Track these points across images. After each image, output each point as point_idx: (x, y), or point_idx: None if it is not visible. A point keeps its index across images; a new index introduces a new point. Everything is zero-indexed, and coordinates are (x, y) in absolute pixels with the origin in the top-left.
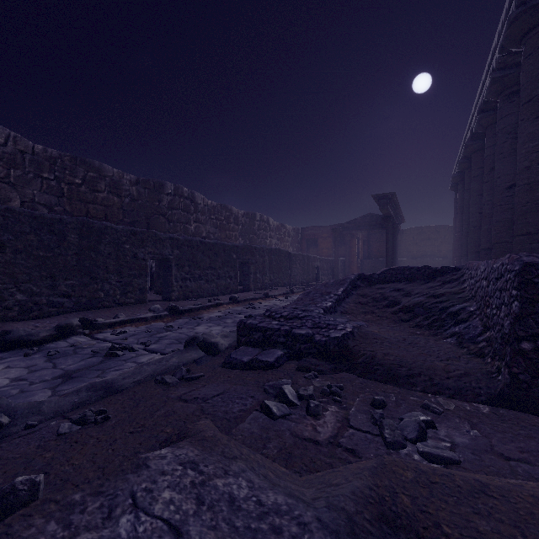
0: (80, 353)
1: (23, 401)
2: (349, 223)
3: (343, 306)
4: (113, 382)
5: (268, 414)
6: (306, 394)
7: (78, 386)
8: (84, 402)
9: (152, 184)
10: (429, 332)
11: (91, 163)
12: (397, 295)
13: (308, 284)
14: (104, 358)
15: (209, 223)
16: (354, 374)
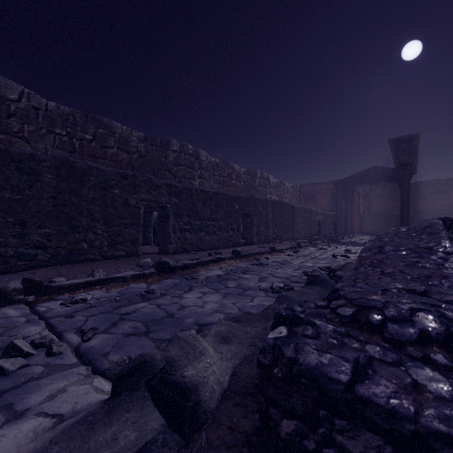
0: None
1: None
2: (350, 177)
3: None
4: None
5: None
6: None
7: None
8: None
9: (159, 141)
10: None
11: (101, 120)
12: None
13: (311, 238)
14: None
15: (212, 179)
16: None
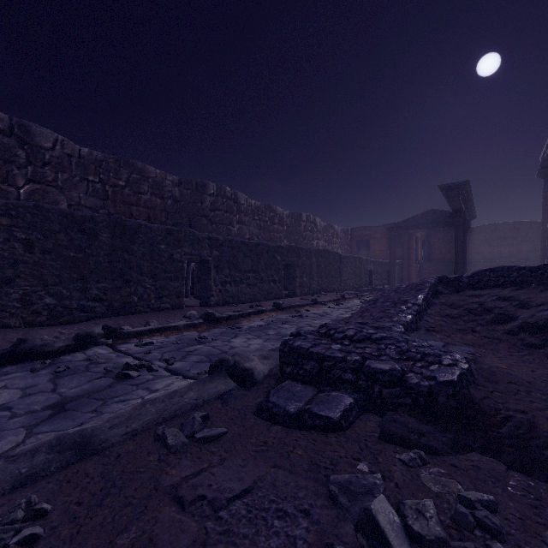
0: (92, 370)
1: None
2: (406, 221)
3: (426, 321)
4: (93, 435)
5: None
6: (431, 537)
7: (39, 442)
8: (36, 474)
9: (195, 184)
10: None
11: (134, 165)
12: (506, 305)
13: (360, 289)
14: (115, 380)
15: (252, 224)
16: (496, 459)
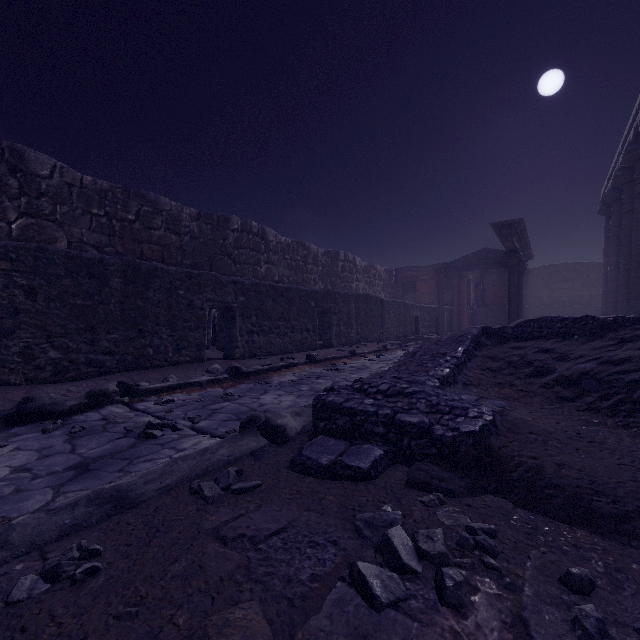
0: (110, 430)
1: (10, 508)
2: (457, 261)
3: (465, 374)
4: (128, 490)
5: (364, 596)
6: (434, 552)
7: (77, 496)
8: (79, 525)
9: (216, 218)
10: (615, 420)
11: (146, 196)
12: (546, 358)
13: (405, 338)
14: (138, 439)
15: (282, 264)
16: (506, 499)
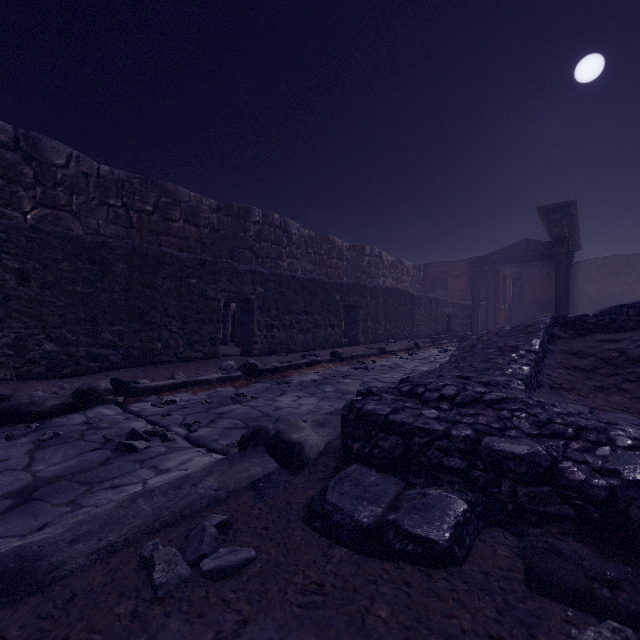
0: (87, 438)
1: None
2: (492, 254)
3: (547, 375)
4: (39, 555)
5: None
6: None
7: None
8: None
9: (236, 210)
10: None
11: (164, 186)
12: None
13: (437, 336)
14: (114, 453)
15: (305, 259)
16: None
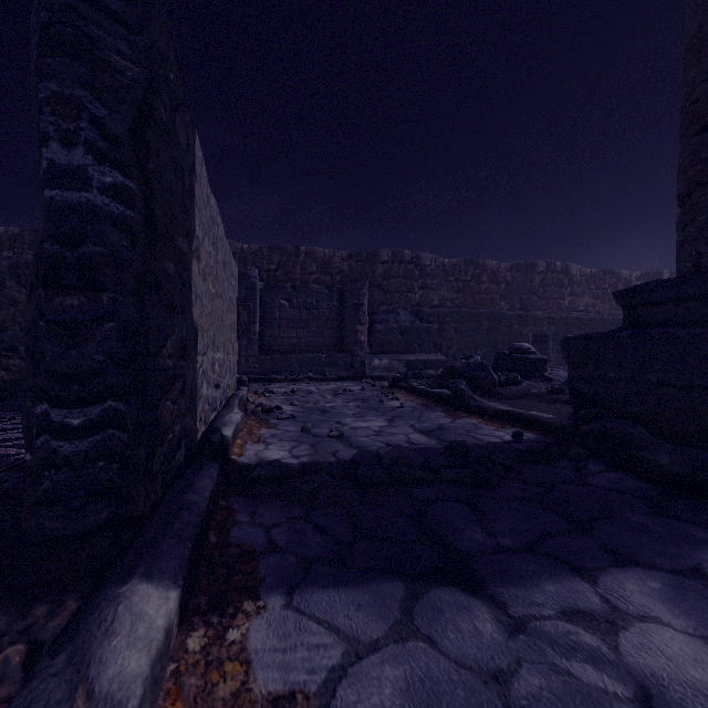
0: None
1: None
2: None
3: None
4: None
5: None
6: None
7: None
8: None
9: (524, 266)
10: None
11: (477, 262)
12: None
13: None
14: None
15: (587, 295)
16: None
